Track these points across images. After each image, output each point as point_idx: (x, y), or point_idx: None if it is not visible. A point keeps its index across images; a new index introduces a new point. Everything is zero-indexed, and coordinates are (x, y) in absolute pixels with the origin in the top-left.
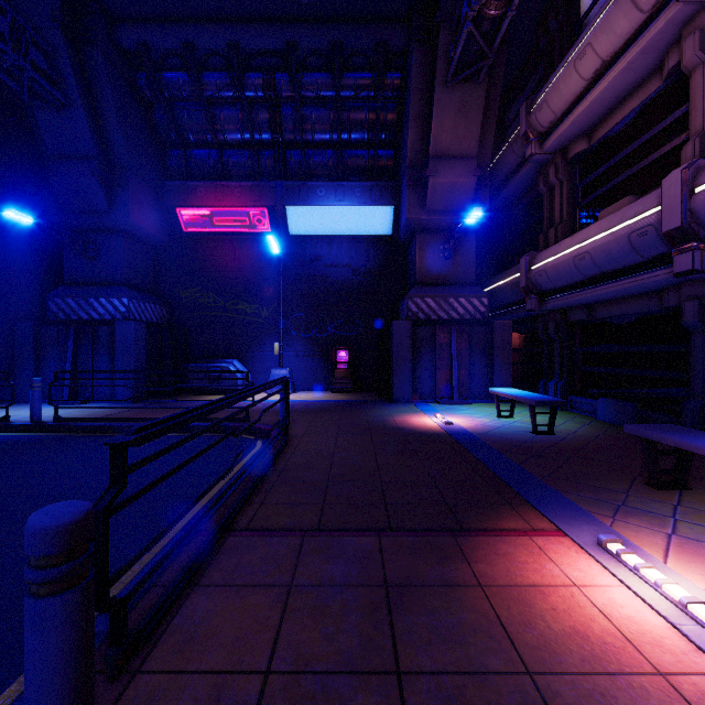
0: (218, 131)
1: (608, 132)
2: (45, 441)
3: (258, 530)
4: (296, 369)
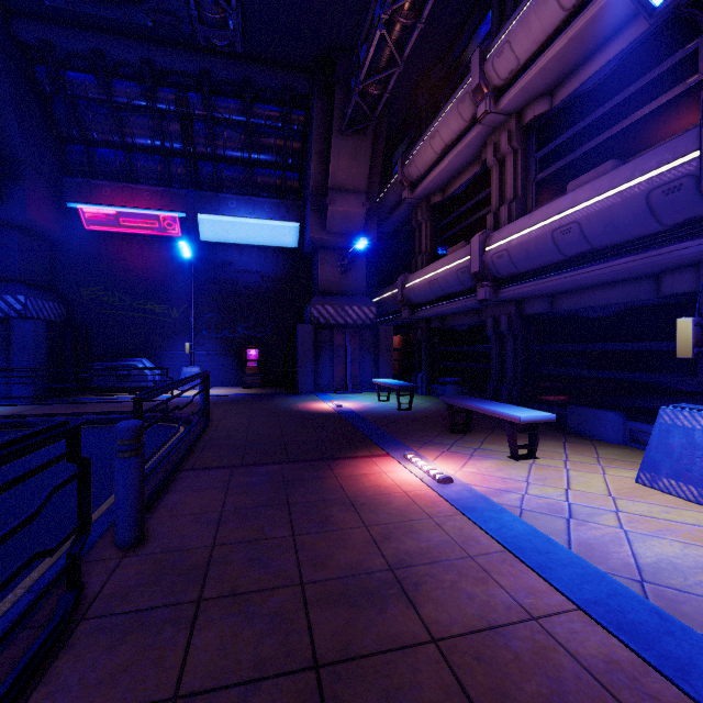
0: (127, 135)
1: (453, 192)
2: None
3: (200, 469)
4: (208, 367)
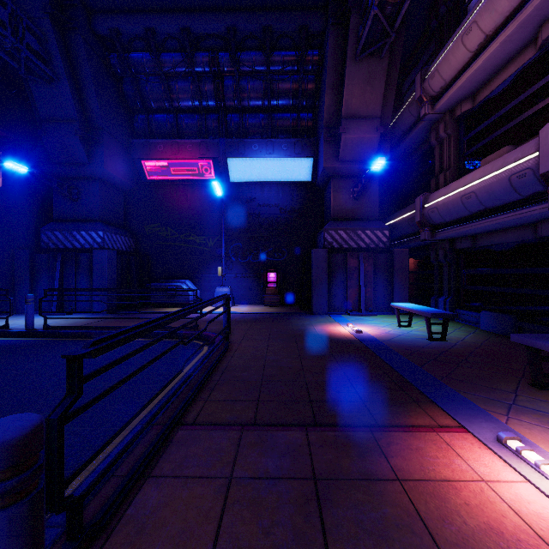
0: (174, 99)
1: (489, 94)
2: (36, 344)
3: (203, 424)
4: (235, 287)
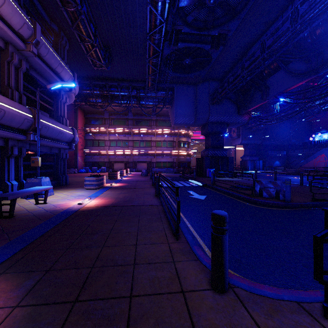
0: None
1: None
2: None
3: (154, 205)
4: None
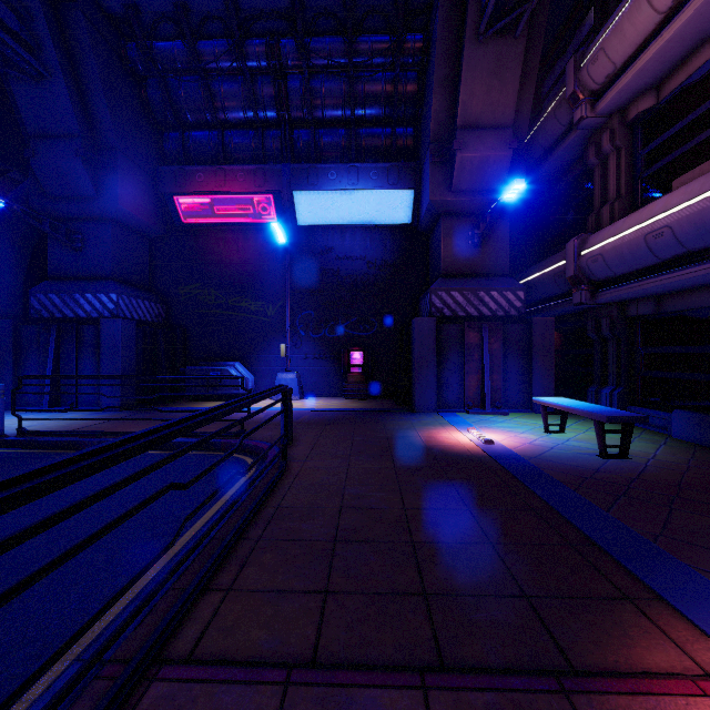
0: (218, 108)
1: (686, 81)
2: None
3: (208, 662)
4: (305, 373)
